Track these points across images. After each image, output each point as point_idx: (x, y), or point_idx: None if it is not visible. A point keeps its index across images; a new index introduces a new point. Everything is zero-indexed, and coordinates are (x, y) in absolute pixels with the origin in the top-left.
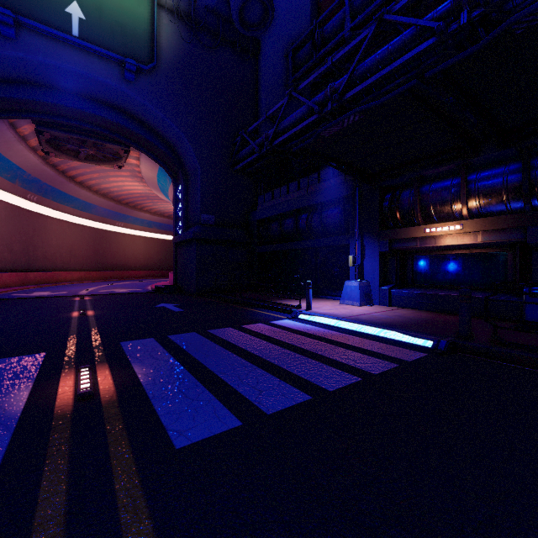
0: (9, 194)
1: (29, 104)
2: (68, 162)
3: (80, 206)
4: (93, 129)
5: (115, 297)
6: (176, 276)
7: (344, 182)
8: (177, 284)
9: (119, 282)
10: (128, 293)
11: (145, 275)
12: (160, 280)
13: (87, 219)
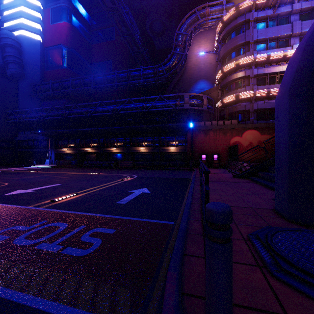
0: None
1: None
2: None
3: None
4: None
5: None
6: None
7: (47, 135)
8: None
9: None
10: None
11: None
12: None
13: None
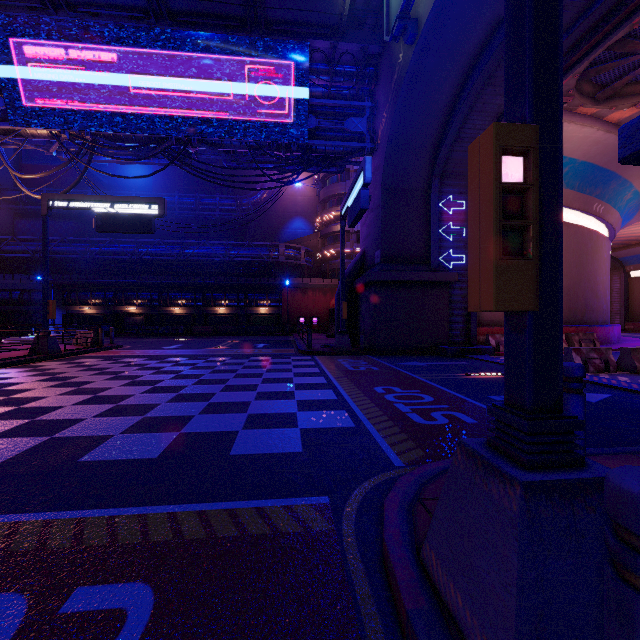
0: None
1: None
2: None
3: None
4: None
5: None
6: None
7: None
8: None
9: None
10: None
11: None
12: None
13: None
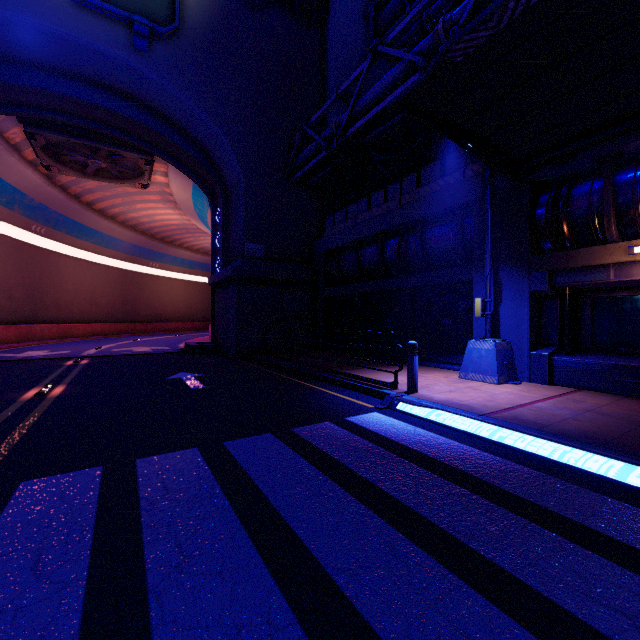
0: (8, 225)
1: (7, 92)
2: (81, 183)
3: (103, 241)
4: (100, 129)
5: (124, 359)
6: (213, 329)
7: (462, 182)
8: (215, 341)
9: (151, 336)
10: (146, 354)
11: (186, 327)
12: (203, 334)
13: (112, 258)
